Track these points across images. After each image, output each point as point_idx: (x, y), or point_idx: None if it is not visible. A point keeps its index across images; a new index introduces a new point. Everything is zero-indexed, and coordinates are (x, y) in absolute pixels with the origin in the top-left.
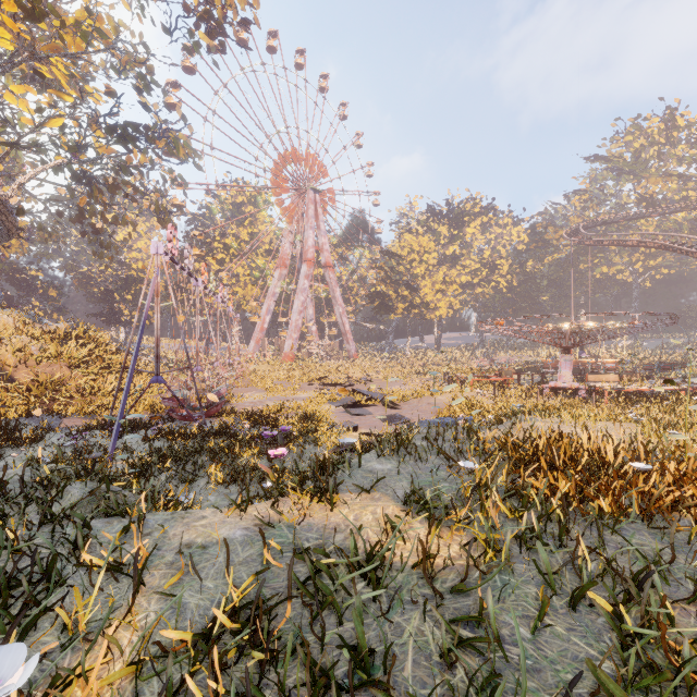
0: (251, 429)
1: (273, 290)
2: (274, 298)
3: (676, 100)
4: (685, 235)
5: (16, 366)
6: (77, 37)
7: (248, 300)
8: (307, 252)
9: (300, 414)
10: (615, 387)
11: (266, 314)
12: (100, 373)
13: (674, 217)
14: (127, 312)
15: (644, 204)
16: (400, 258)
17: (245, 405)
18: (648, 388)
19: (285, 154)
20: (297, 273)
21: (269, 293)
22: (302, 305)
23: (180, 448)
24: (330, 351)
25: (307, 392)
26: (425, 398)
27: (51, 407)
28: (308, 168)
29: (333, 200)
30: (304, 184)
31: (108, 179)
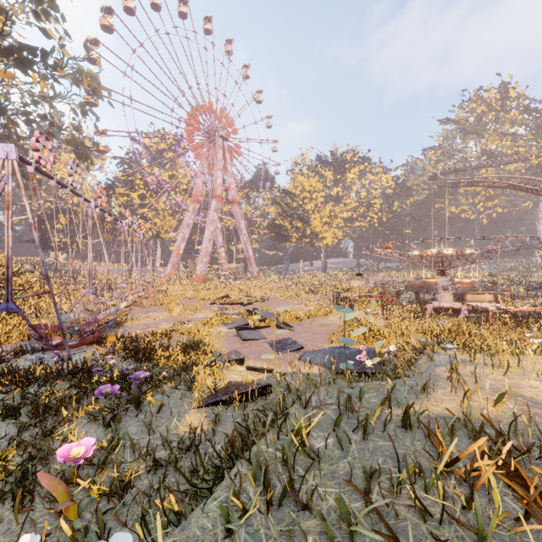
0: (121, 363)
1: (188, 221)
2: (189, 228)
3: (510, 76)
4: (528, 177)
5: None
6: None
7: (166, 229)
8: (216, 189)
9: (188, 339)
10: (500, 307)
11: (181, 241)
12: None
13: (508, 167)
14: (57, 238)
15: (484, 157)
16: (294, 196)
17: (138, 328)
18: (529, 308)
19: (198, 106)
20: (209, 208)
21: (184, 224)
22: (211, 234)
23: (4, 400)
24: (236, 273)
25: (206, 312)
26: (317, 318)
27: None
28: (218, 119)
29: (239, 148)
30: (214, 132)
31: (21, 111)
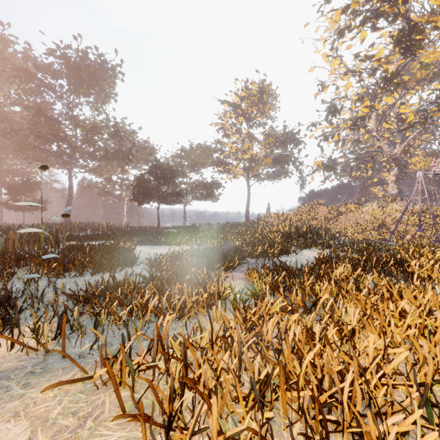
0: None
1: None
2: None
3: None
4: None
5: (392, 224)
6: (422, 71)
7: None
8: None
9: None
10: None
11: None
12: (428, 229)
13: None
14: None
15: None
16: None
17: None
18: None
19: None
20: None
21: None
22: None
23: None
24: None
25: None
26: None
27: (401, 241)
28: None
29: None
30: None
31: None
